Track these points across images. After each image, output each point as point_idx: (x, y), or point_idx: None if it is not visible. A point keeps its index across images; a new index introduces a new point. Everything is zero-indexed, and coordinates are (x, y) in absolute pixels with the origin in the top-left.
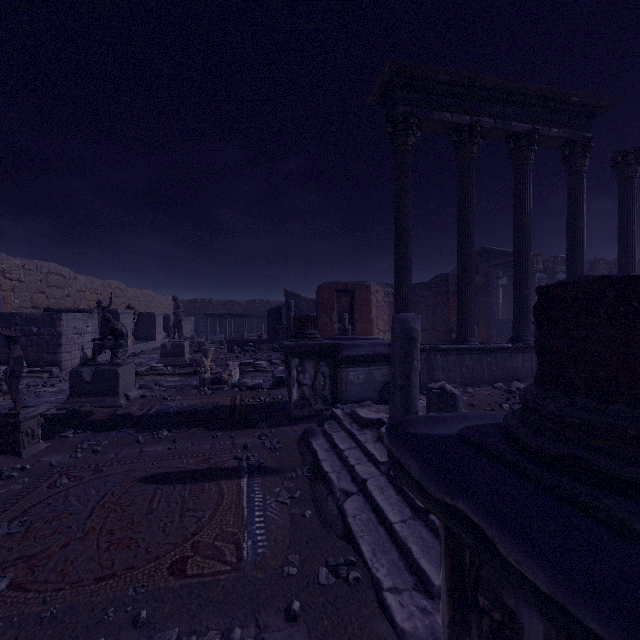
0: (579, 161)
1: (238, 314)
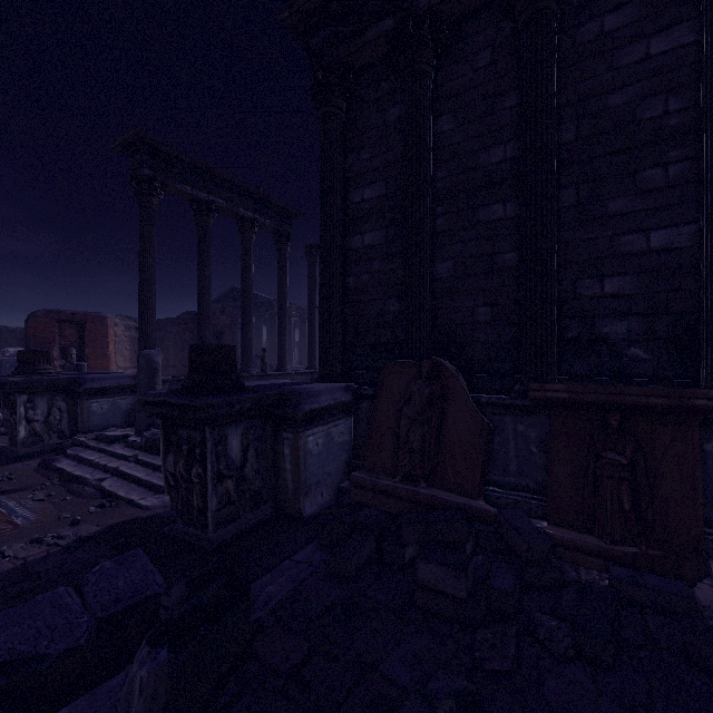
0: (284, 246)
1: None
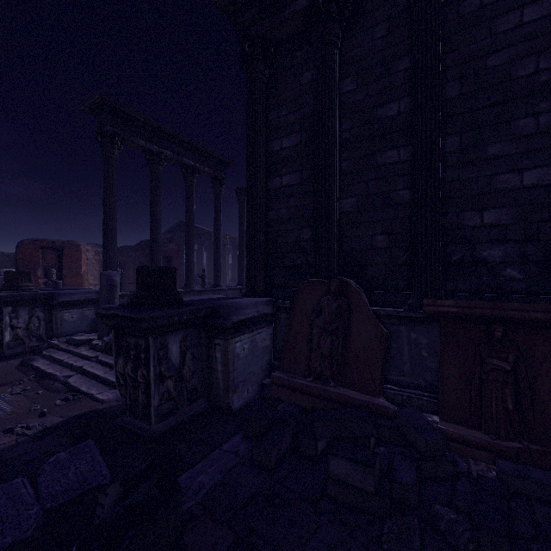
0: (219, 189)
1: None
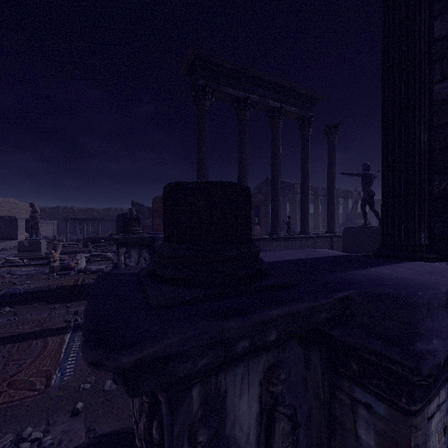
0: (306, 128)
1: (94, 218)
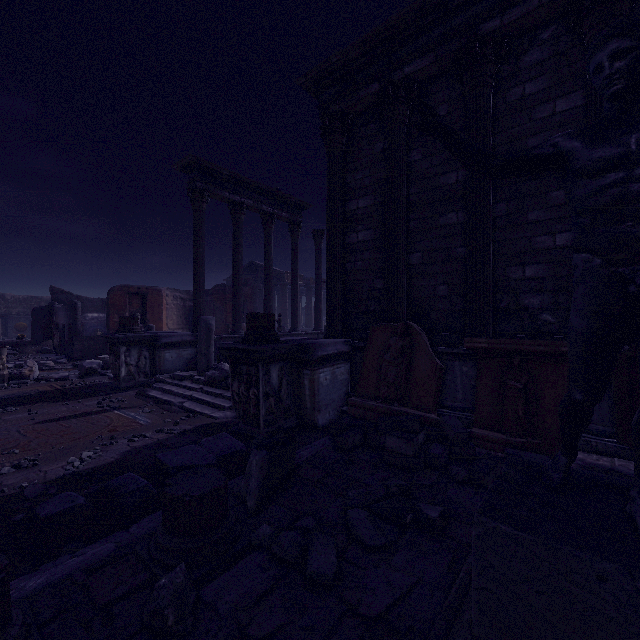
0: (296, 233)
1: None
